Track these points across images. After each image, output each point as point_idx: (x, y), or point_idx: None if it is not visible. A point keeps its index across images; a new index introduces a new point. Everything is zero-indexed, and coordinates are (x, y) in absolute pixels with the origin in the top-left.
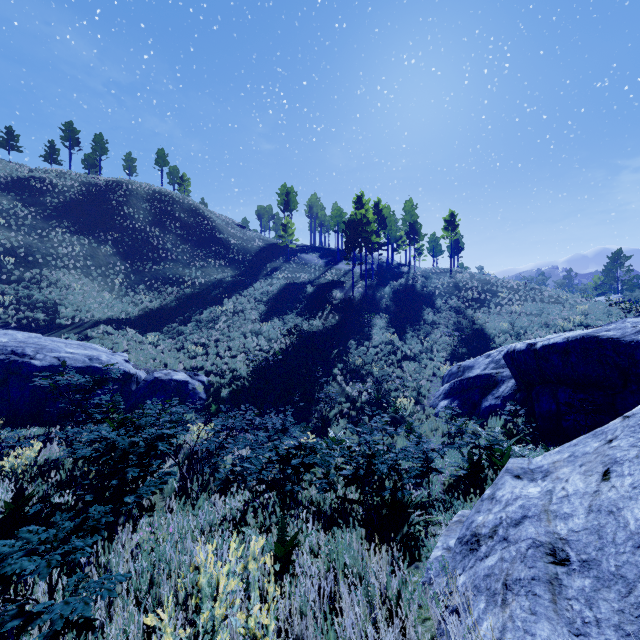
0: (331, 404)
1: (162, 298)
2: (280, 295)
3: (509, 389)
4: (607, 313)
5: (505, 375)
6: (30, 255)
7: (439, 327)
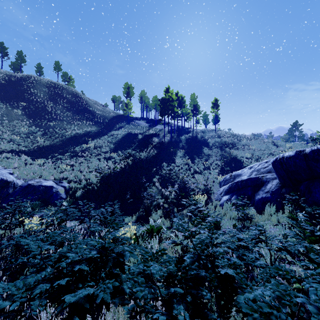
0: (151, 200)
1: (51, 140)
2: (123, 139)
3: (275, 186)
4: (306, 146)
5: (268, 177)
6: None
7: (212, 157)
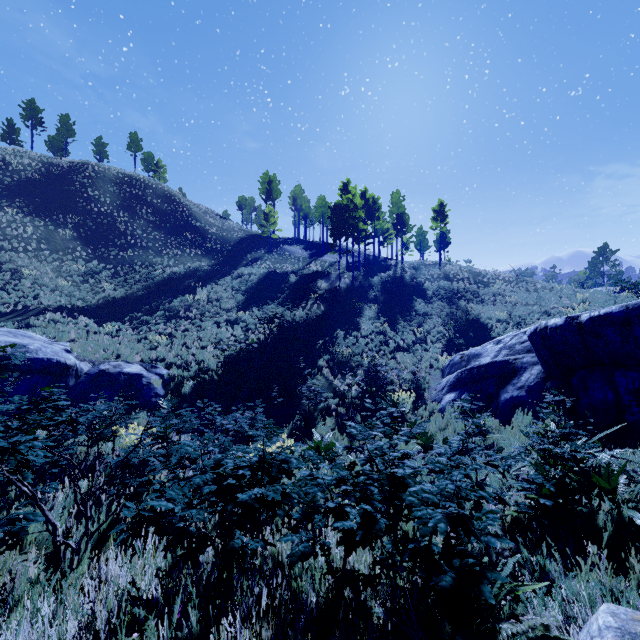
0: (316, 400)
1: (128, 287)
2: (260, 284)
3: (535, 377)
4: (613, 299)
5: (526, 361)
6: None
7: (431, 318)
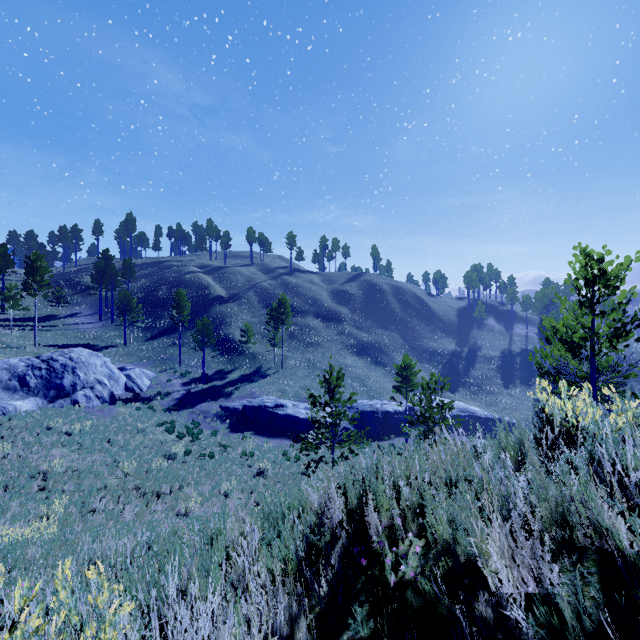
0: None
1: (436, 366)
2: (503, 365)
3: None
4: None
5: None
6: (380, 346)
7: None
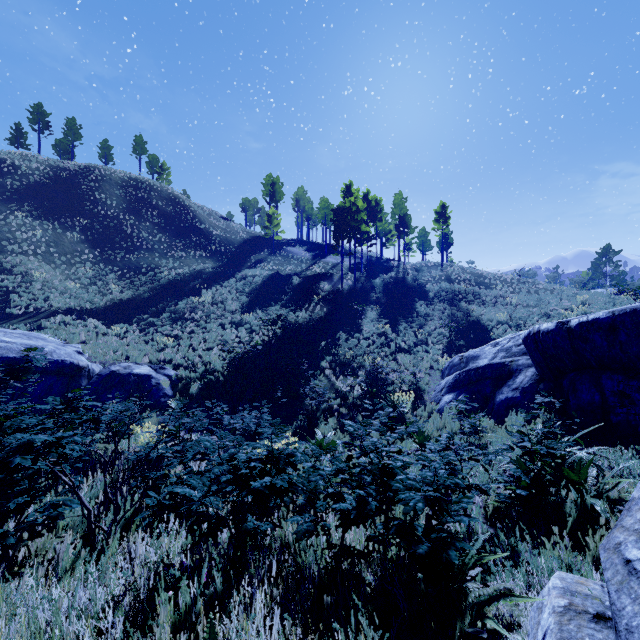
0: (318, 400)
1: (134, 289)
2: (264, 286)
3: (529, 379)
4: (612, 302)
5: (521, 363)
6: None
7: (433, 320)
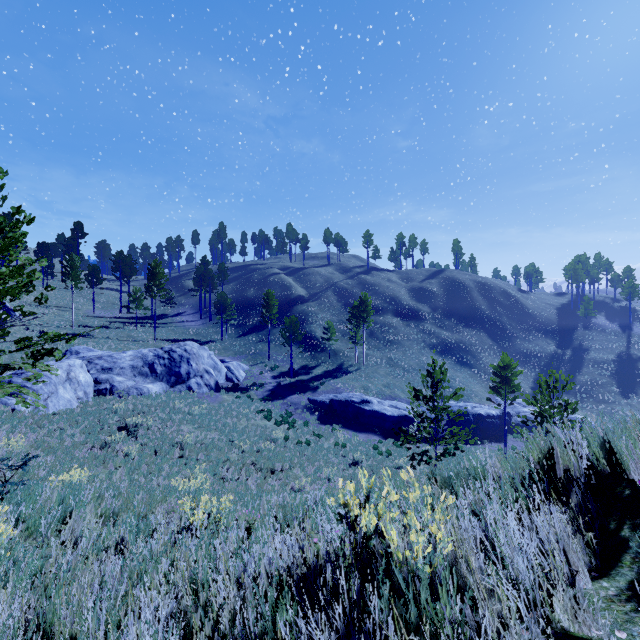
0: None
1: (532, 369)
2: (619, 371)
3: None
4: None
5: None
6: (465, 346)
7: None
